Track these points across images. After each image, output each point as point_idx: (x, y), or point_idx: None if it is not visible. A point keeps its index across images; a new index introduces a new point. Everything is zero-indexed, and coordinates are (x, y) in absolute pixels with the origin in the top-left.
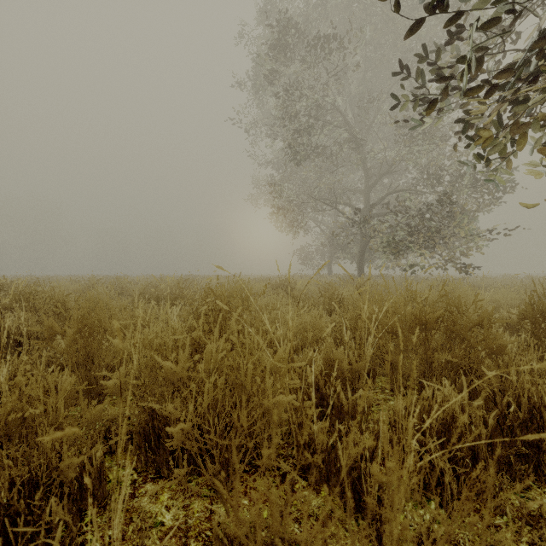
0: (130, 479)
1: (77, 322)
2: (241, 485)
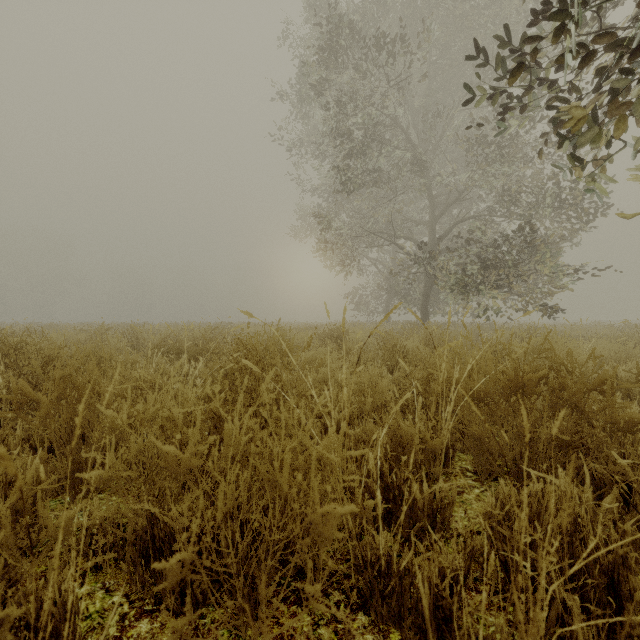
0: (117, 612)
1: (59, 386)
2: (274, 624)
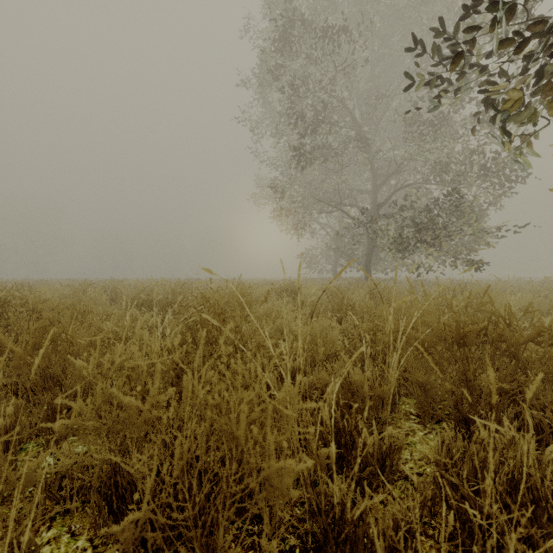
0: None
1: (34, 337)
2: None
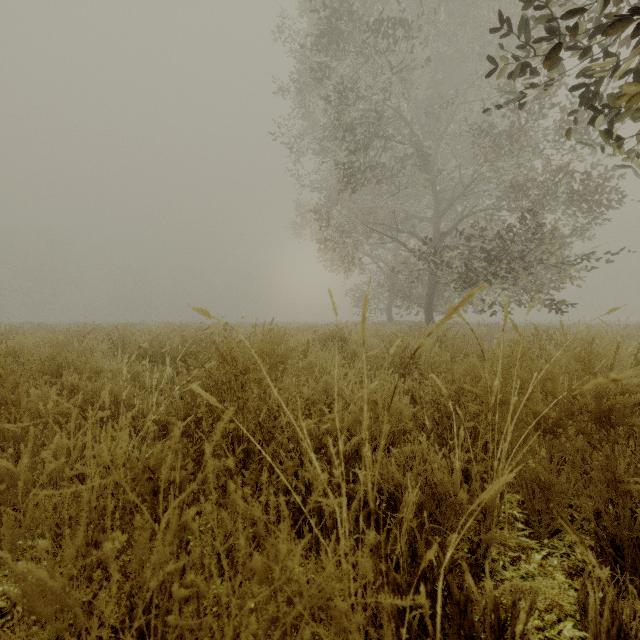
0: None
1: None
2: None
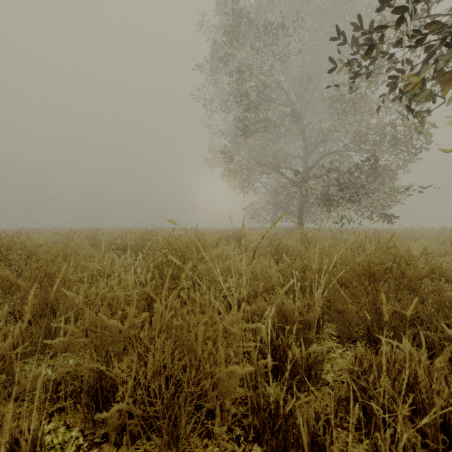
0: (74, 444)
1: (34, 274)
2: None
